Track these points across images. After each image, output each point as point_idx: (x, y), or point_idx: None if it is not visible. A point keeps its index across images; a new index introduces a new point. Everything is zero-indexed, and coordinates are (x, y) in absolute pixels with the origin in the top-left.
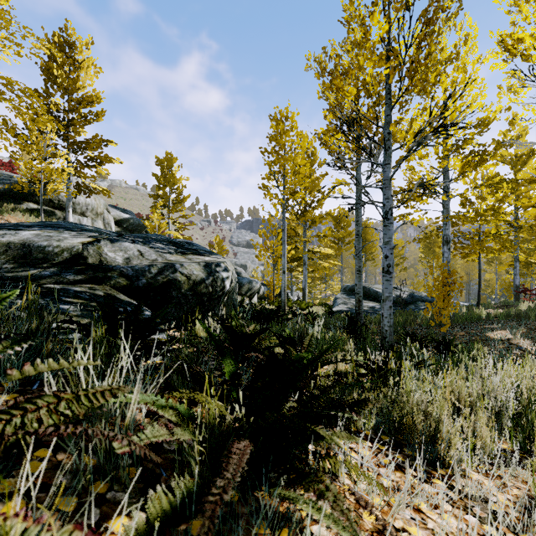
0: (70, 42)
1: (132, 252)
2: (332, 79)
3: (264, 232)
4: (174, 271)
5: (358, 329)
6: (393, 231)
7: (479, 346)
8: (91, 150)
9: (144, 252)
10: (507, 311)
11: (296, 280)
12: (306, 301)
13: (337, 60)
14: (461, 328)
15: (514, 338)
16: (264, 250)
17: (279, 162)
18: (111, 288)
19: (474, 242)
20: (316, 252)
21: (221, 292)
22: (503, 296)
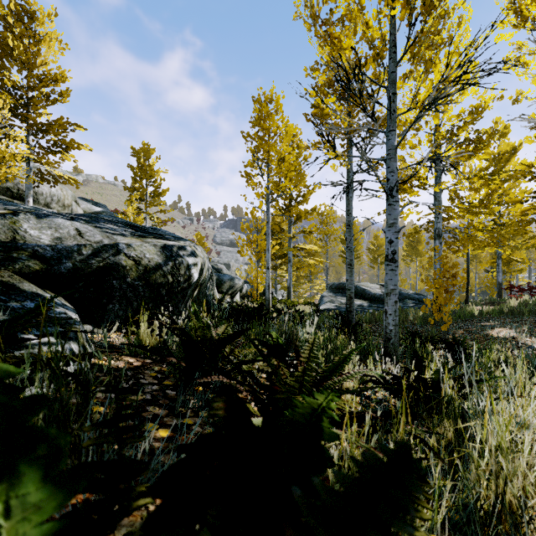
0: (29, 11)
1: (67, 231)
2: (326, 26)
3: (247, 225)
4: (116, 253)
5: (353, 329)
6: (398, 211)
7: (496, 347)
8: (54, 133)
9: (84, 231)
10: (499, 307)
11: (281, 279)
12: (291, 300)
13: (333, 0)
14: (458, 326)
15: (519, 336)
16: (247, 245)
17: (263, 147)
18: (15, 274)
19: (466, 236)
20: (301, 249)
21: (186, 283)
22: (480, 295)
